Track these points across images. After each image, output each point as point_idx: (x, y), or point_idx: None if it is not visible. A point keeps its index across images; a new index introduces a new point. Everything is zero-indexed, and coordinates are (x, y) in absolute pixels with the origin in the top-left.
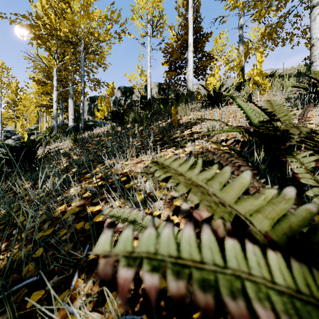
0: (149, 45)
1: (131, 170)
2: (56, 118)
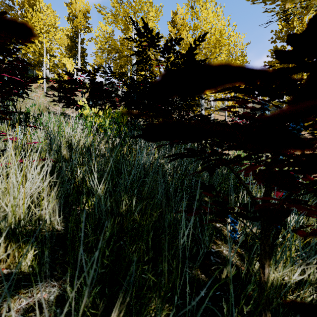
0: None
1: None
2: None
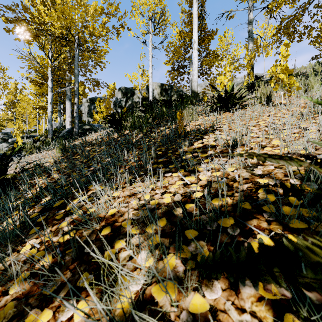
0: (150, 43)
1: (119, 211)
2: (51, 121)
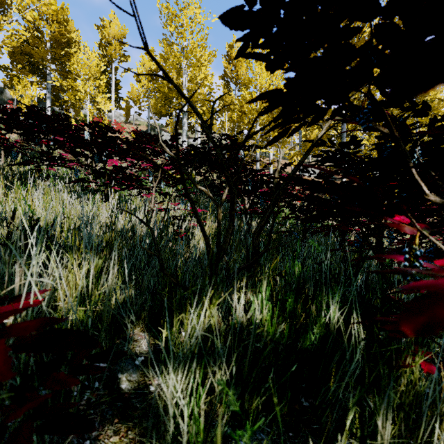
0: None
1: None
2: None
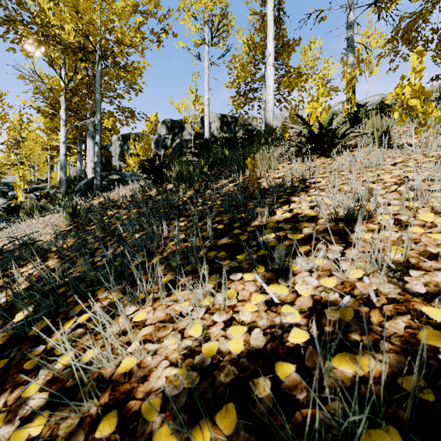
0: (206, 57)
1: (141, 365)
2: (64, 168)
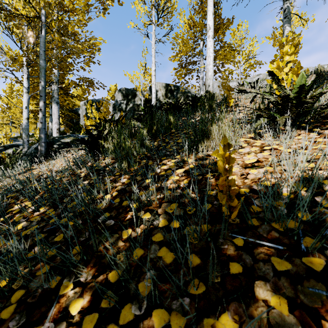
0: (153, 35)
1: None
2: (27, 130)
